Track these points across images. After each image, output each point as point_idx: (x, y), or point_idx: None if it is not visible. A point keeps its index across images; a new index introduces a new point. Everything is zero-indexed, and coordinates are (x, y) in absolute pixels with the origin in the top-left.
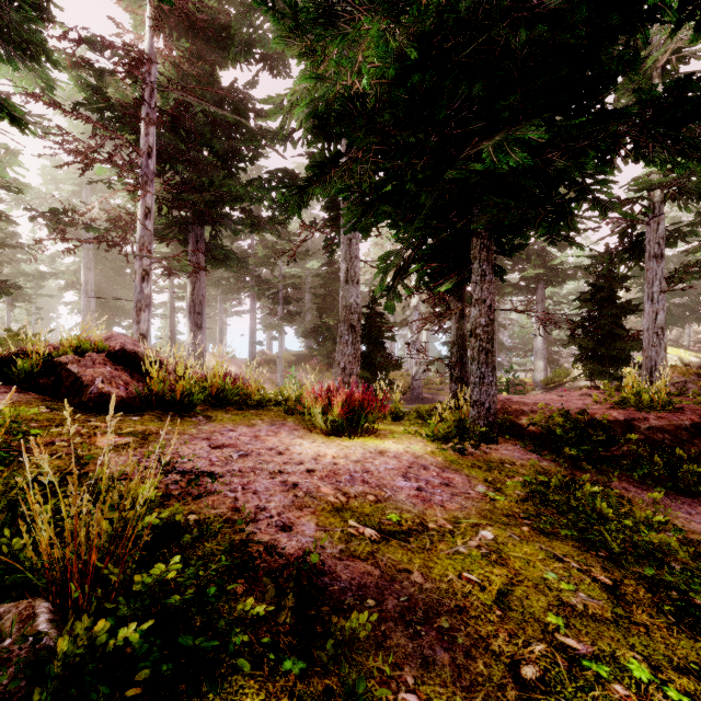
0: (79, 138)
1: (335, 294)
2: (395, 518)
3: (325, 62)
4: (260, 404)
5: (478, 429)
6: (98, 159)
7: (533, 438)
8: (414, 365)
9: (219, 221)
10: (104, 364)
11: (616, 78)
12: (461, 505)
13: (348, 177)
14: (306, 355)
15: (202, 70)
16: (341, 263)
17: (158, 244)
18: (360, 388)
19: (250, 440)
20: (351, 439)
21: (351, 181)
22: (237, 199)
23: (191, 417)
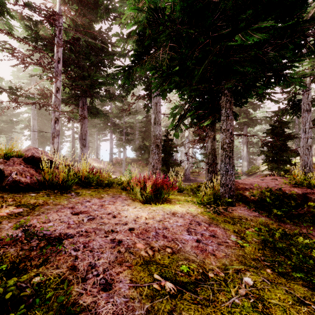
0: (21, 51)
1: (149, 130)
2: (186, 270)
3: (143, 1)
4: (108, 185)
5: (226, 200)
6: (32, 62)
7: (253, 203)
8: (186, 164)
9: (94, 95)
10: (20, 164)
11: (305, 3)
12: (225, 253)
13: (155, 62)
14: (136, 159)
15: (84, 21)
16: (152, 115)
17: (66, 107)
18: (161, 174)
19: (97, 208)
20: (156, 205)
21: (156, 75)
22: (101, 84)
23: (67, 194)
